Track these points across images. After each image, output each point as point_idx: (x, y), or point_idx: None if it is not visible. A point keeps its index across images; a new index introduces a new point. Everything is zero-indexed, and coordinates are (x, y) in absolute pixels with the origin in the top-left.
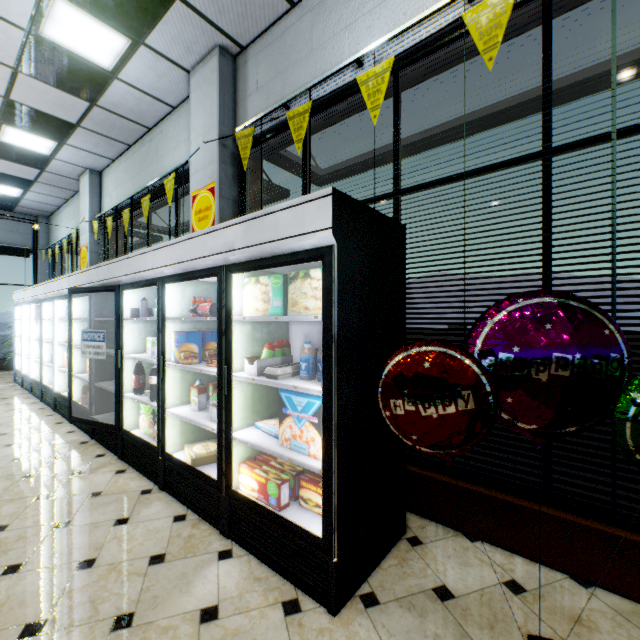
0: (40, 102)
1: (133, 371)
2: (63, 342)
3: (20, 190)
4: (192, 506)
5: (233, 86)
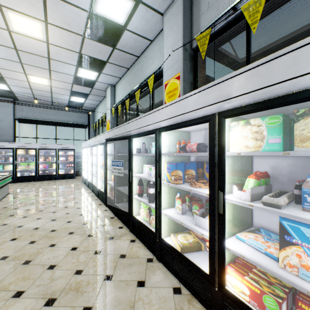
0: (92, 52)
1: (137, 183)
2: (101, 165)
3: (84, 99)
4: (183, 282)
5: (190, 13)
